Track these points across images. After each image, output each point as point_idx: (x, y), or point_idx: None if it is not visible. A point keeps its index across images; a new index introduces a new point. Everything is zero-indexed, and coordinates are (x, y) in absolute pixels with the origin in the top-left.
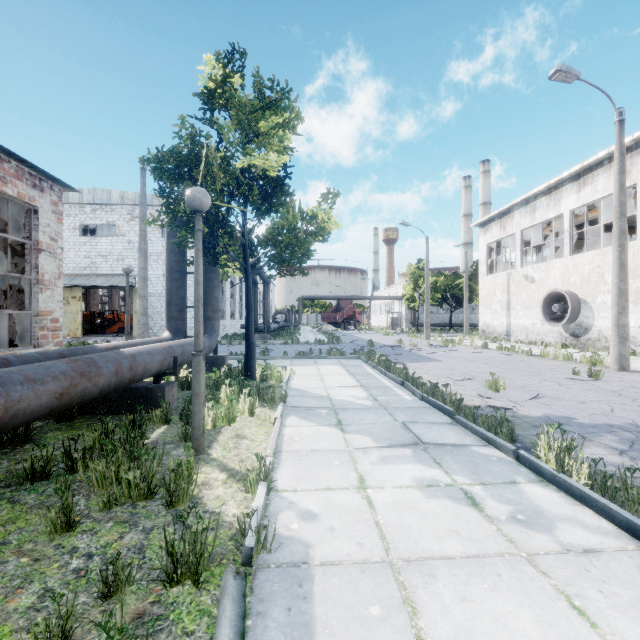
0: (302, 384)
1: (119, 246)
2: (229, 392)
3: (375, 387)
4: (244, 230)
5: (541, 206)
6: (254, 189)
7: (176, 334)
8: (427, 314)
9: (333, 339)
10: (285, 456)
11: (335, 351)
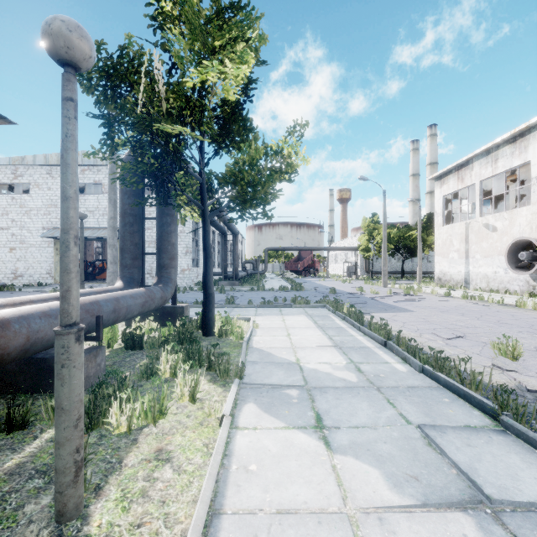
0: (266, 342)
1: (104, 202)
2: (171, 360)
3: (352, 348)
4: (200, 166)
5: (504, 155)
6: (208, 111)
7: (129, 283)
8: (384, 263)
9: (296, 286)
10: (226, 535)
11: (300, 299)
